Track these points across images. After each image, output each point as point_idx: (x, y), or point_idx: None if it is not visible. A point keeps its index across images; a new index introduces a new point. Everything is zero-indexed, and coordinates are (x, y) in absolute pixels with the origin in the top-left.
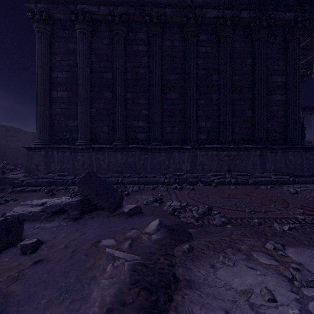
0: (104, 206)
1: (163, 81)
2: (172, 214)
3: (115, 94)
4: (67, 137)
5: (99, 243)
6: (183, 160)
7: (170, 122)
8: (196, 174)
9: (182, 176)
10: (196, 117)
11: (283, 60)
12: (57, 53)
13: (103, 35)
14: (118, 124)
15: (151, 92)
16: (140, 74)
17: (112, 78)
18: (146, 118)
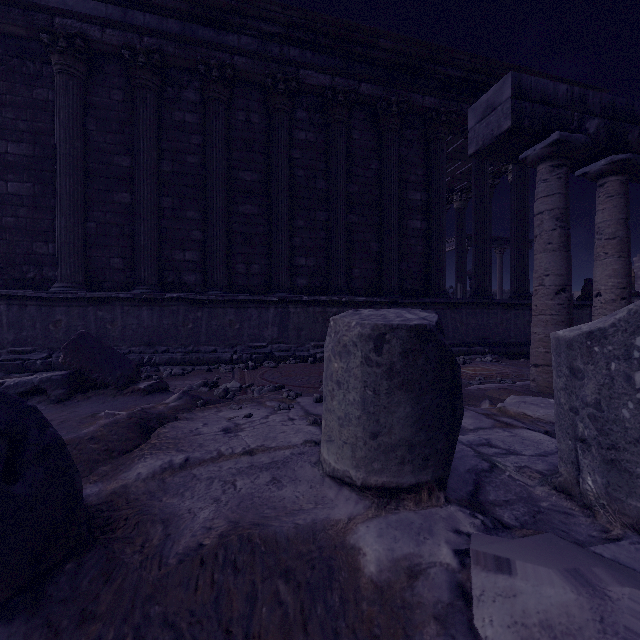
0: (108, 381)
1: (231, 182)
2: (223, 397)
3: (136, 198)
4: (32, 275)
5: (98, 414)
6: (266, 321)
7: (245, 255)
8: (289, 346)
9: (264, 350)
10: (288, 248)
11: (424, 168)
12: (6, 104)
13: (112, 82)
14: (144, 255)
15: (209, 201)
16: (188, 166)
17: (132, 166)
18: (200, 247)
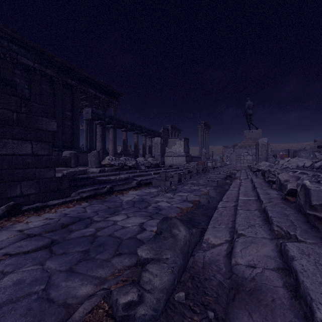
0: None
1: None
2: None
3: None
4: None
5: None
6: None
7: None
8: None
9: None
10: None
11: (71, 104)
12: None
13: None
14: None
15: None
16: None
17: None
18: None
